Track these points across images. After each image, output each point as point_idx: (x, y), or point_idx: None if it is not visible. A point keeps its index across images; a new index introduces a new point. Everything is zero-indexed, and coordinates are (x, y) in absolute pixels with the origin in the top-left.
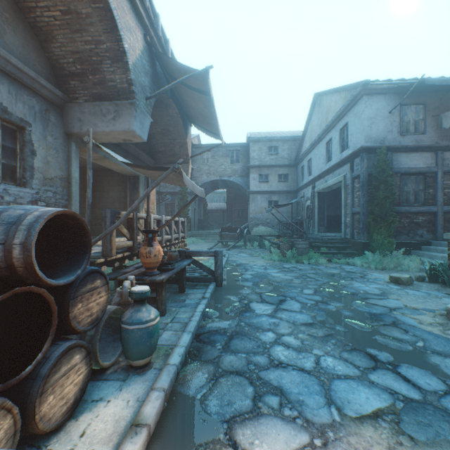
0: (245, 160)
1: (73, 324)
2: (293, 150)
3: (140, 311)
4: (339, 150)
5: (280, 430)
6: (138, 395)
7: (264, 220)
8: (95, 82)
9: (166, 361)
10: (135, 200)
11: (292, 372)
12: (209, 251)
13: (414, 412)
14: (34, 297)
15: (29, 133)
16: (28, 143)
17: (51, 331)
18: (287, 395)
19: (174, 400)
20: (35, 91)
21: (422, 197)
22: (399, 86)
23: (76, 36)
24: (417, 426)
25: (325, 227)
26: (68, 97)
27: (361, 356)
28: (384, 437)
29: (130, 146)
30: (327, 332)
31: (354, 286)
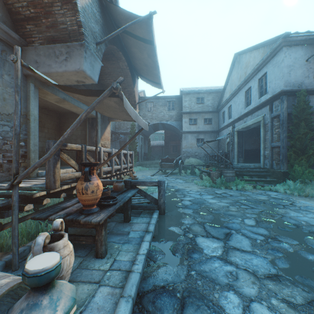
0: (178, 108)
1: None
2: (215, 100)
3: (36, 306)
4: (258, 95)
5: None
6: None
7: (193, 153)
8: (48, 25)
9: None
10: (93, 137)
11: None
12: (152, 181)
13: None
14: None
15: None
16: None
17: None
18: None
19: None
20: None
21: None
22: None
23: None
24: None
25: (244, 158)
26: (25, 40)
27: None
28: None
29: None
30: (307, 296)
31: (292, 216)
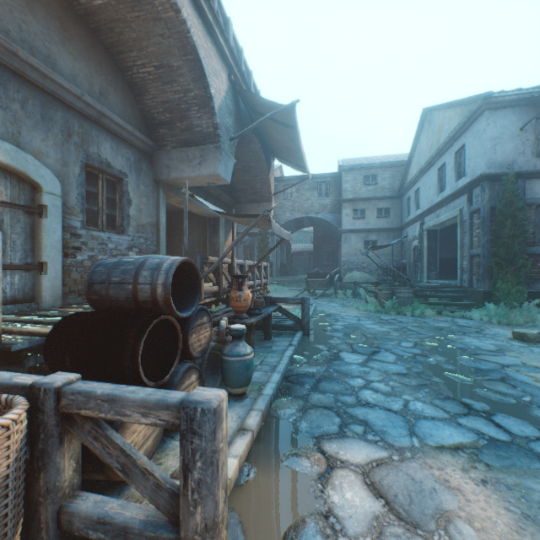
0: (335, 193)
1: (190, 350)
2: (396, 179)
3: (238, 346)
4: (455, 177)
5: (362, 447)
6: (239, 414)
7: (360, 264)
8: (183, 129)
9: (261, 392)
10: (215, 244)
11: (379, 410)
12: (295, 298)
13: (496, 448)
14: (166, 325)
15: (126, 184)
16: (125, 193)
17: (178, 352)
18: (371, 426)
19: (269, 421)
20: (131, 144)
21: None
22: (534, 95)
23: (167, 88)
24: (495, 457)
25: (437, 273)
26: (157, 145)
27: (454, 404)
28: (460, 462)
29: (211, 187)
30: (421, 382)
31: (465, 341)
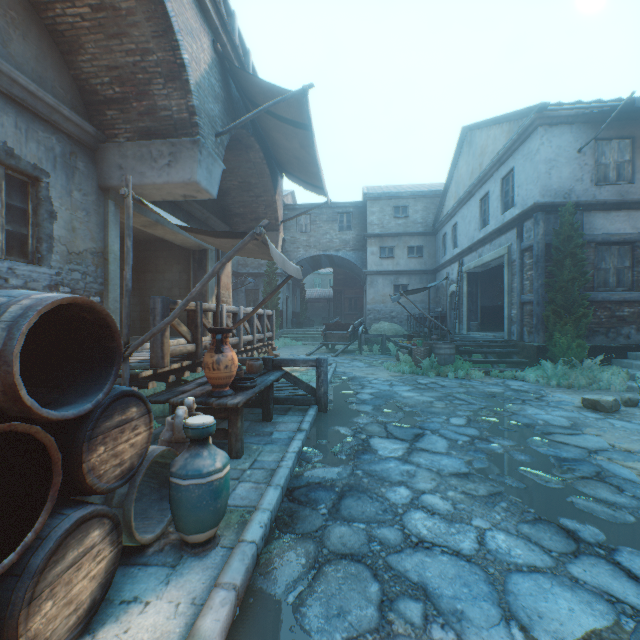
0: (359, 227)
1: (89, 480)
2: (430, 212)
3: (199, 456)
4: (501, 209)
5: None
6: (195, 594)
7: (388, 313)
8: (142, 111)
9: (241, 536)
10: None
11: (442, 557)
12: (307, 359)
13: None
14: (23, 438)
15: (45, 187)
16: (44, 201)
17: (51, 494)
18: (435, 600)
19: (250, 604)
20: (55, 126)
21: (628, 279)
22: (594, 111)
23: (114, 44)
24: None
25: (479, 323)
26: (103, 134)
27: (552, 532)
28: None
29: (194, 206)
30: (492, 489)
31: (528, 413)
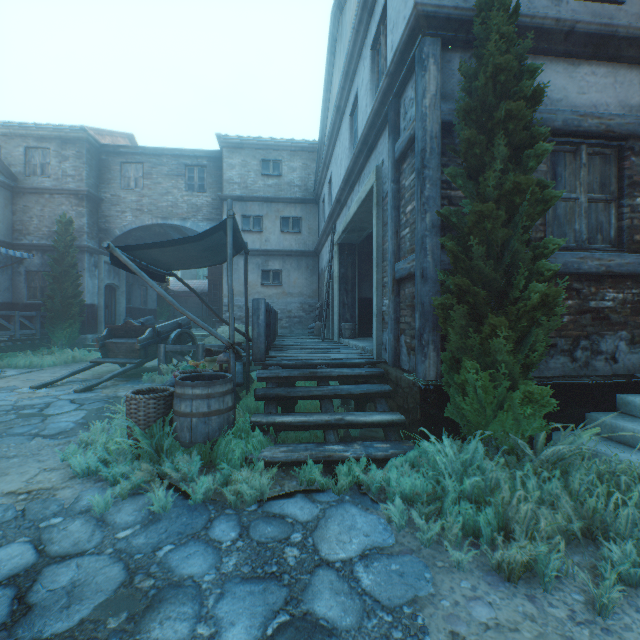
0: (217, 187)
1: None
2: (312, 171)
3: None
4: (371, 105)
5: None
6: None
7: None
8: None
9: None
10: None
11: None
12: None
13: None
14: None
15: None
16: None
17: None
18: None
19: None
20: None
21: (612, 225)
22: None
23: None
24: None
25: (354, 325)
26: None
27: None
28: None
29: None
30: None
31: None
